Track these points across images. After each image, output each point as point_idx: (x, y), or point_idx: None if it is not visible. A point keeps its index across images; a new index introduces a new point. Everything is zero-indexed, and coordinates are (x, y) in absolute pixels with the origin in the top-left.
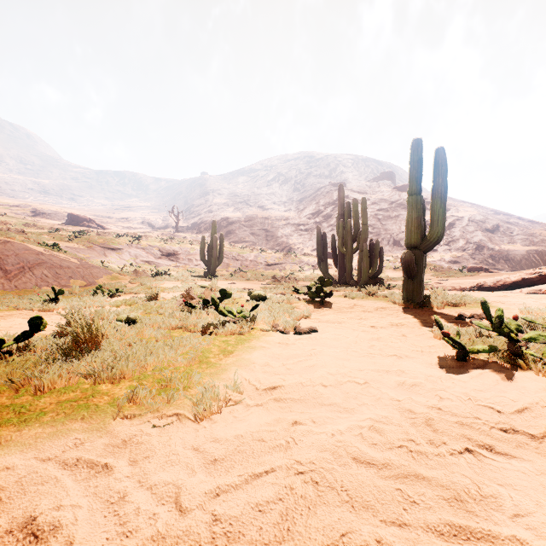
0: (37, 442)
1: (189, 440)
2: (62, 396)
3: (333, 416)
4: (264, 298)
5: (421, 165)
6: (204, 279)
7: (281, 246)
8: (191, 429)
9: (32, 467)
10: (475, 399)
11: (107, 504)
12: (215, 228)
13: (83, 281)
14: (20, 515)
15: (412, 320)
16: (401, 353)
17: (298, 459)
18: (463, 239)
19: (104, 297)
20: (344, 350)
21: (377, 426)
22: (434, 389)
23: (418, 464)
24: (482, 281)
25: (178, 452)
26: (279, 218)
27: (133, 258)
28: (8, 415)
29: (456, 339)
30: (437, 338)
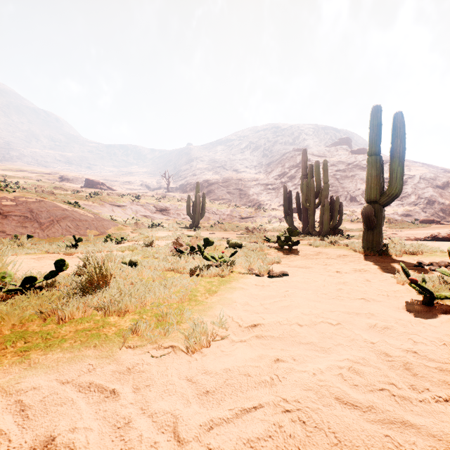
0: (59, 365)
1: (183, 371)
2: (79, 325)
3: (311, 355)
4: (240, 245)
5: (380, 129)
6: (189, 230)
7: (253, 202)
8: (184, 361)
9: (54, 388)
10: (449, 345)
11: (114, 428)
12: (198, 188)
13: (96, 231)
14: (42, 434)
15: (373, 266)
16: (368, 297)
17: (283, 396)
18: (415, 195)
19: (112, 244)
20: (314, 292)
21: (356, 368)
22: (406, 333)
23: (403, 409)
24: (436, 232)
25: (174, 382)
26: (250, 179)
27: (134, 213)
28: (37, 340)
29: (424, 286)
30: (400, 283)
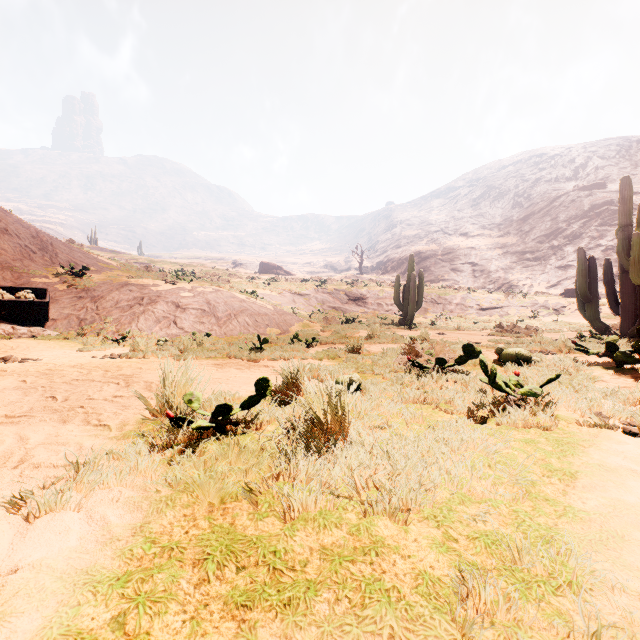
0: None
1: None
2: (322, 532)
3: None
4: (527, 359)
5: None
6: (400, 327)
7: (497, 283)
8: None
9: None
10: None
11: None
12: (412, 264)
13: (278, 329)
14: None
15: None
16: None
17: None
18: None
19: (302, 347)
20: None
21: None
22: None
23: None
24: None
25: None
26: (491, 247)
27: (320, 304)
28: (259, 570)
29: None
30: None
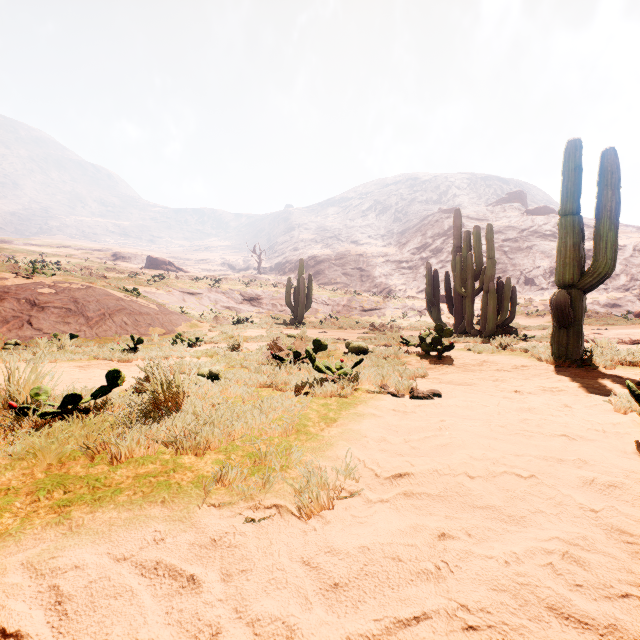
0: (111, 531)
1: (296, 548)
2: (140, 468)
3: (495, 528)
4: (365, 350)
5: (580, 175)
6: (290, 327)
7: (379, 287)
8: (297, 530)
9: (104, 568)
10: None
11: None
12: (302, 267)
13: (162, 329)
14: None
15: (571, 384)
16: (572, 433)
17: (461, 601)
18: (626, 275)
19: (184, 347)
20: (485, 424)
21: (575, 555)
22: None
23: None
24: None
25: (284, 567)
26: (376, 255)
27: (213, 304)
28: (82, 489)
29: None
30: (619, 411)
